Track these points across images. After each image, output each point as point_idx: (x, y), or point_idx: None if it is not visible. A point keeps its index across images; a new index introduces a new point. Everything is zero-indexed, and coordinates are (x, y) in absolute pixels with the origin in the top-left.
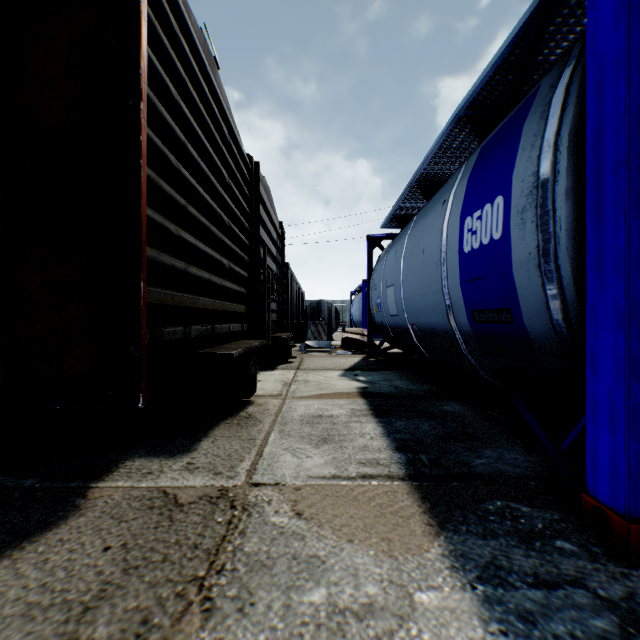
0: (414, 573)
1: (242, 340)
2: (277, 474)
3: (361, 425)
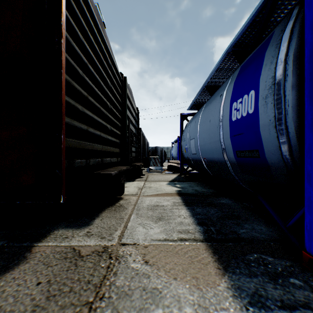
0: (212, 299)
1: (117, 166)
2: (135, 238)
3: (178, 210)
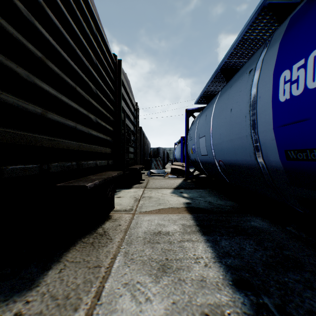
0: None
1: (107, 171)
2: None
3: (193, 245)
